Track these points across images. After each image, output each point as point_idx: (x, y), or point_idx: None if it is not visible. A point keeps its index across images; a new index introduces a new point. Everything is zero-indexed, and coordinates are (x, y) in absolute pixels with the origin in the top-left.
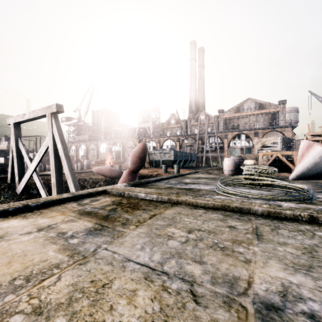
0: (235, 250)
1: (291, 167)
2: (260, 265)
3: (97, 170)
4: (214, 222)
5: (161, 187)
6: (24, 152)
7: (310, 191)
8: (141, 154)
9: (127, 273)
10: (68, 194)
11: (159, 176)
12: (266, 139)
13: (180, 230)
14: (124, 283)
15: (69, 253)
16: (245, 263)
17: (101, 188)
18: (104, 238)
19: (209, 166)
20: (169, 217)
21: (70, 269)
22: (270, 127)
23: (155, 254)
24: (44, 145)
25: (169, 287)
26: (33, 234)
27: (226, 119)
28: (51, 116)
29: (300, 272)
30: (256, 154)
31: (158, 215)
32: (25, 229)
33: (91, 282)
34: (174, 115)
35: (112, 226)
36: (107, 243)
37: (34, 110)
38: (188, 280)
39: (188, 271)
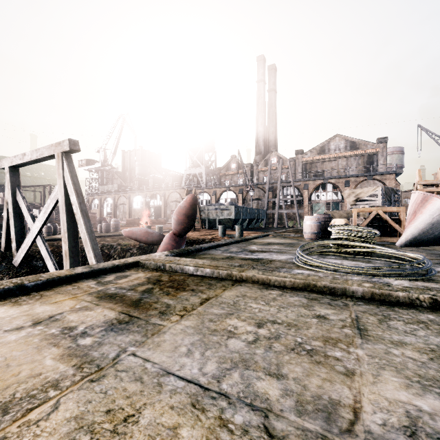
0: (328, 354)
1: (397, 229)
2: (370, 380)
3: (128, 233)
4: (294, 310)
5: (218, 257)
6: (24, 207)
7: (427, 262)
8: (190, 210)
9: (164, 396)
10: (84, 269)
11: (214, 241)
12: (362, 190)
13: (245, 322)
14: (158, 414)
15: (77, 362)
16: (346, 377)
17: (132, 259)
18: (132, 336)
19: (282, 227)
20: (229, 301)
21: (75, 390)
22: (366, 174)
23: (209, 363)
24: (51, 197)
25: (230, 420)
26: (25, 331)
27: (306, 164)
28: (61, 157)
29: (432, 392)
30: (348, 211)
31: (213, 298)
32: (15, 322)
33: (107, 413)
34: (236, 158)
35: (145, 317)
36: (136, 344)
37: (38, 148)
38: (261, 408)
39: (260, 392)
